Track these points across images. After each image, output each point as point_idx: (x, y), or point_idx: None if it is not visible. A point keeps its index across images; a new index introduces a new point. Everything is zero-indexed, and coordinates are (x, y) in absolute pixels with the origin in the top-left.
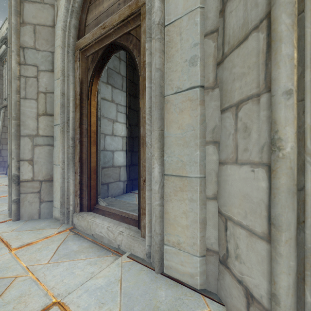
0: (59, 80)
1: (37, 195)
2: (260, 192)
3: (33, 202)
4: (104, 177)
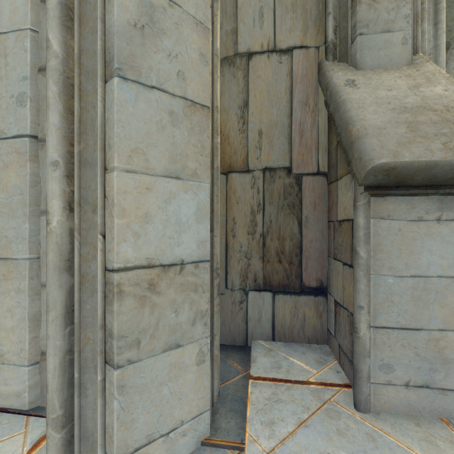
0: None
1: None
2: None
3: None
4: None
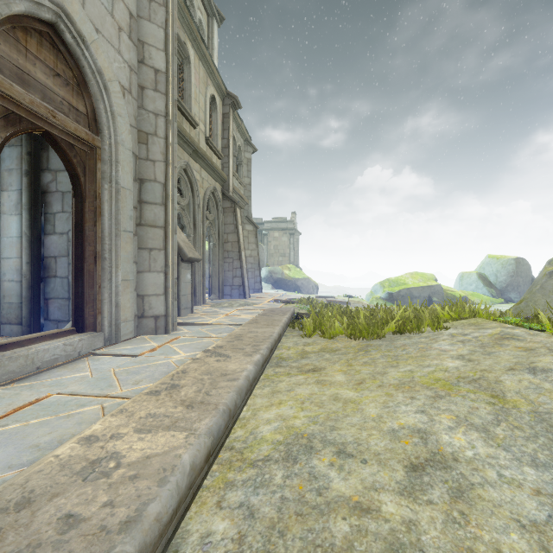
0: None
1: None
2: (162, 280)
3: None
4: None
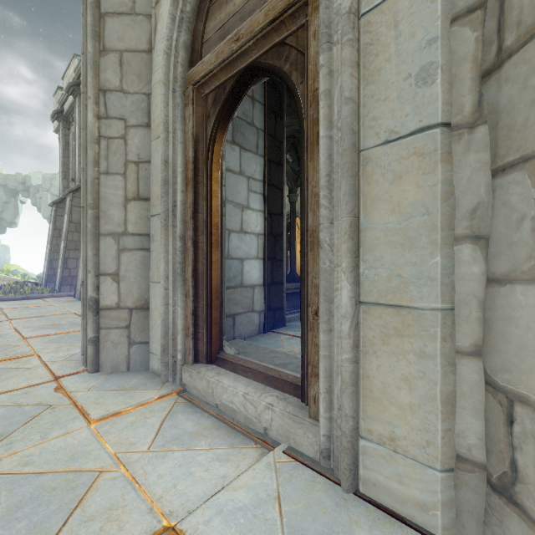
0: (158, 141)
1: (124, 331)
2: None
3: (119, 343)
4: (228, 303)
